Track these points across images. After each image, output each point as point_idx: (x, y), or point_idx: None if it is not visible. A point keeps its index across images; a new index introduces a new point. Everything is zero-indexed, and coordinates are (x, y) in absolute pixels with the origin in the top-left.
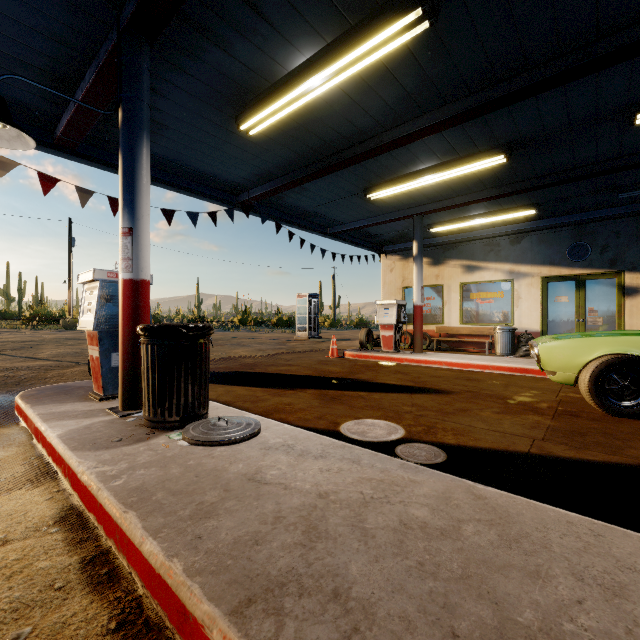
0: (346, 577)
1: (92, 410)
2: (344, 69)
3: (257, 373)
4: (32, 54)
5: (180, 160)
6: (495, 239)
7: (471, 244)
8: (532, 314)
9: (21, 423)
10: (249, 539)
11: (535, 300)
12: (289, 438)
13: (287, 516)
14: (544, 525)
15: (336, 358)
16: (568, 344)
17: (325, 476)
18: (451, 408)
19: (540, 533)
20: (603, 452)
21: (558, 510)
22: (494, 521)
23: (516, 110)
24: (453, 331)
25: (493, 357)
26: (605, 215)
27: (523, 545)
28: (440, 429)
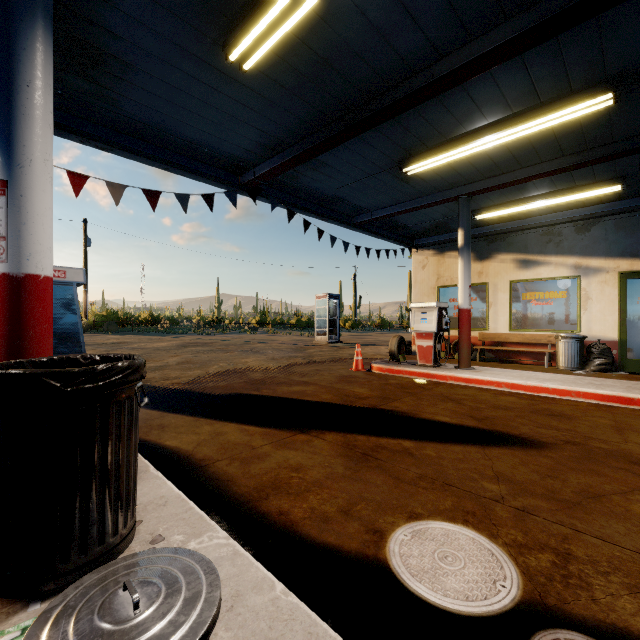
0: None
1: None
2: None
3: (262, 397)
4: None
5: (162, 124)
6: (555, 227)
7: (523, 234)
8: (606, 319)
9: None
10: None
11: (610, 301)
12: None
13: None
14: None
15: (361, 372)
16: None
17: None
18: (568, 489)
19: None
20: None
21: None
22: None
23: None
24: (501, 338)
25: (568, 376)
26: None
27: None
28: (587, 565)
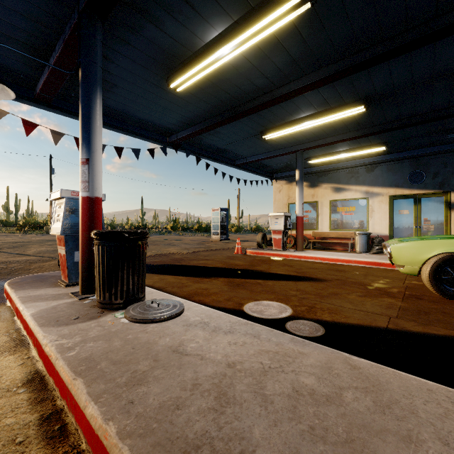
0: (250, 440)
1: (59, 294)
2: (246, 41)
3: (183, 265)
4: (16, 31)
5: (127, 111)
6: (355, 168)
7: (338, 172)
8: (382, 223)
9: (7, 303)
10: (171, 404)
11: (384, 212)
12: (205, 317)
13: (202, 383)
14: (409, 392)
15: (240, 254)
16: (413, 245)
17: (233, 348)
18: (326, 292)
19: (407, 400)
20: (444, 327)
21: (419, 379)
22: (368, 389)
23: (373, 72)
24: (324, 235)
25: (354, 254)
26: (436, 151)
27: (394, 411)
28: (318, 309)
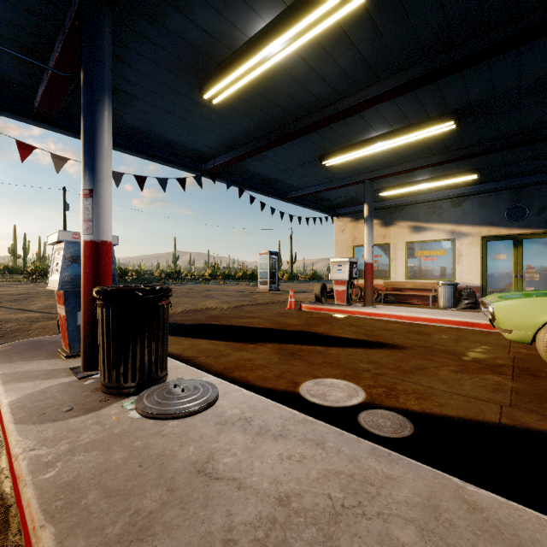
0: None
1: (55, 369)
2: (303, 33)
3: (221, 325)
4: (2, 24)
5: (151, 130)
6: (438, 202)
7: (415, 207)
8: (472, 270)
9: None
10: None
11: (475, 257)
12: (247, 408)
13: (239, 539)
14: None
15: (294, 310)
16: (525, 303)
17: (286, 467)
18: (408, 366)
19: None
20: None
21: None
22: None
23: (469, 75)
24: (399, 285)
25: (439, 310)
26: (542, 179)
27: None
28: (401, 391)
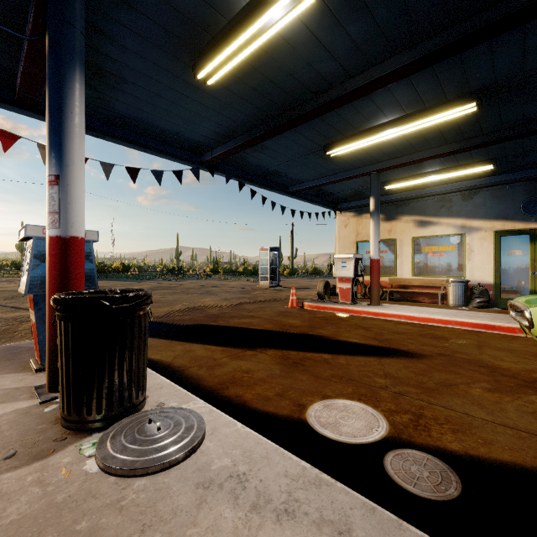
0: None
1: (17, 388)
2: None
3: (219, 327)
4: None
5: (143, 118)
6: (447, 195)
7: (423, 200)
8: (485, 267)
9: None
10: None
11: (488, 253)
12: (240, 457)
13: None
14: None
15: (295, 309)
16: None
17: None
18: (431, 381)
19: None
20: None
21: None
22: None
23: (498, 46)
24: (405, 282)
25: (452, 310)
26: None
27: None
28: (431, 420)
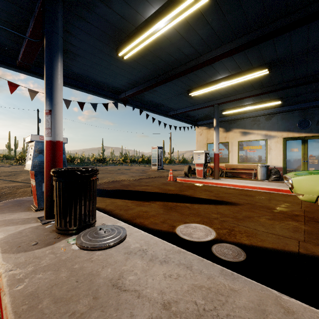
0: None
1: (28, 218)
2: (178, 16)
3: (129, 190)
4: None
5: (87, 75)
6: (257, 117)
7: (244, 120)
8: (278, 158)
9: None
10: None
11: (279, 150)
12: (144, 243)
13: None
14: None
15: (172, 181)
16: (311, 178)
17: (168, 283)
18: (241, 215)
19: None
20: None
21: None
22: None
23: (277, 41)
24: (234, 166)
25: (258, 181)
26: None
27: None
28: (237, 232)
